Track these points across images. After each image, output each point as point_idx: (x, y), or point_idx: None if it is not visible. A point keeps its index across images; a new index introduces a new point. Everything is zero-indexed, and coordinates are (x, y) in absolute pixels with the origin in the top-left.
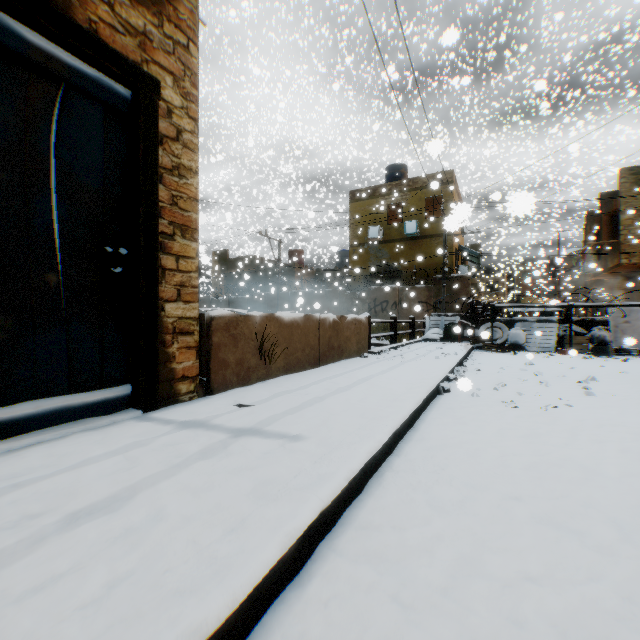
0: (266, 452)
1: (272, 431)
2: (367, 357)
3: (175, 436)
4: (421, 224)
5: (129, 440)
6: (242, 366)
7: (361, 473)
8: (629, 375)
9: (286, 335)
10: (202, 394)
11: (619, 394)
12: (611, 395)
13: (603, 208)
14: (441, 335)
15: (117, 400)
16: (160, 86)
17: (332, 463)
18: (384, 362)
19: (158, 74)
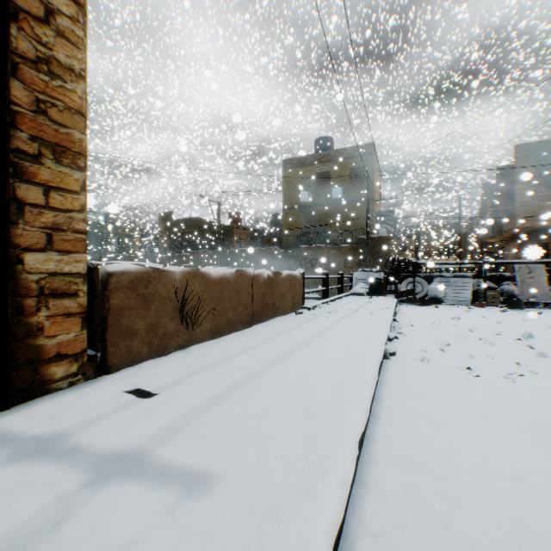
0: (133, 539)
1: (165, 461)
2: (302, 313)
3: None
4: (346, 190)
5: None
6: (156, 333)
7: None
8: None
9: (214, 293)
10: (93, 375)
11: None
12: None
13: (500, 179)
14: (367, 289)
15: None
16: None
17: None
18: (320, 319)
19: None
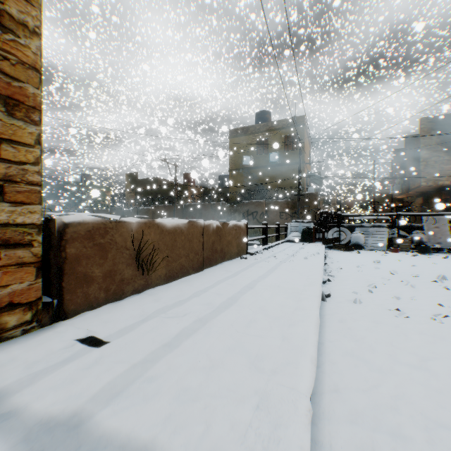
0: None
1: (104, 431)
2: (246, 258)
3: None
4: (281, 155)
5: None
6: (113, 279)
7: None
8: None
9: (168, 242)
10: (49, 321)
11: None
12: None
13: (408, 146)
14: (300, 237)
15: None
16: None
17: None
18: (262, 264)
19: None
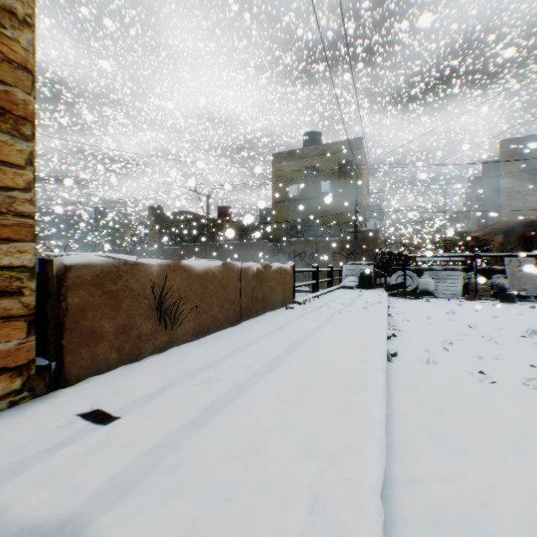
0: None
1: None
2: (293, 308)
3: None
4: (334, 184)
5: None
6: (127, 335)
7: None
8: None
9: (198, 288)
10: (45, 390)
11: None
12: None
13: (485, 174)
14: (357, 283)
15: None
16: None
17: None
18: (312, 315)
19: None
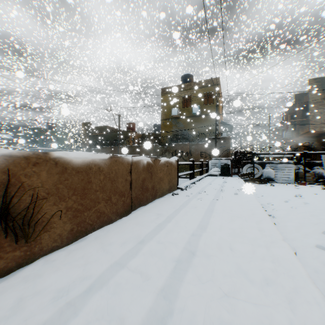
0: None
1: None
2: (177, 194)
3: None
4: (201, 108)
5: None
6: None
7: None
8: None
9: (77, 184)
10: None
11: None
12: None
13: (298, 101)
14: (219, 172)
15: None
16: None
17: None
18: (195, 202)
19: None
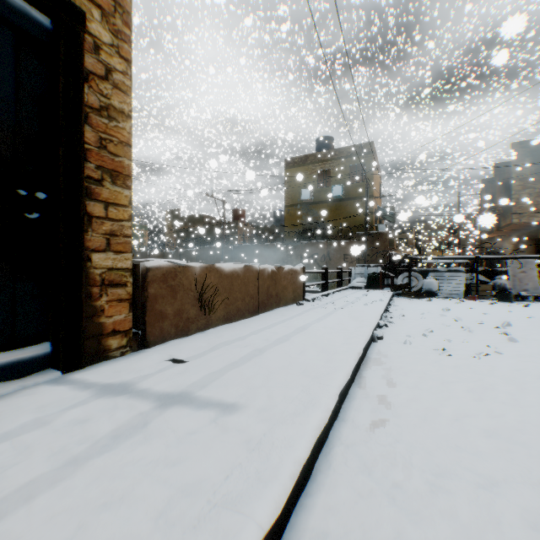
0: (193, 431)
1: (204, 397)
2: (302, 304)
3: (89, 408)
4: (346, 188)
5: (30, 415)
6: (181, 317)
7: (308, 457)
8: (537, 320)
9: (226, 285)
10: (136, 348)
11: (538, 340)
12: (531, 341)
13: (497, 176)
14: (365, 283)
15: (33, 360)
16: (85, 18)
17: (274, 450)
18: (318, 309)
19: (83, 5)
